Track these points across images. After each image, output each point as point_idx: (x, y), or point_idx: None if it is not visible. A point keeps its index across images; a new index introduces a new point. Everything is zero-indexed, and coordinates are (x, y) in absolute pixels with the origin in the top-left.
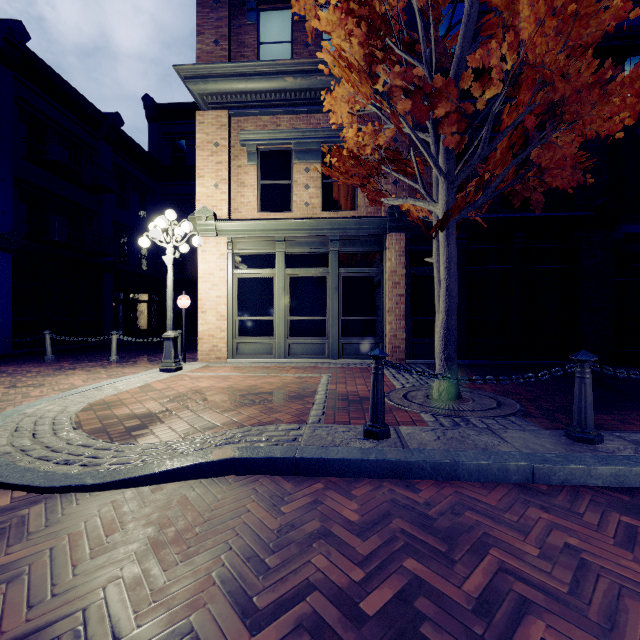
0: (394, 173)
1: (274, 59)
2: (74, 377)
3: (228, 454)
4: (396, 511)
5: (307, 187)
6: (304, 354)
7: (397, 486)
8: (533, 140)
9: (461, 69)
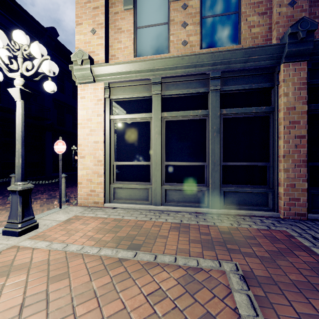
0: None
1: None
2: None
3: None
4: None
5: (184, 24)
6: (181, 201)
7: None
8: None
9: None
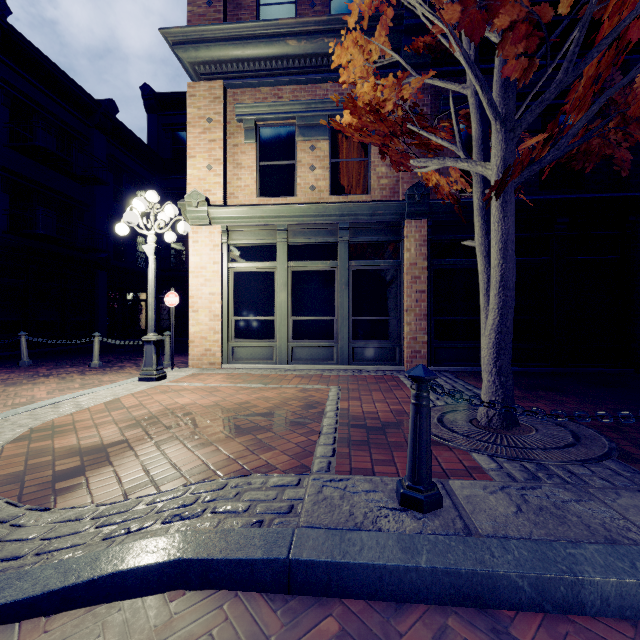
0: (423, 132)
1: (274, 18)
2: (41, 387)
3: (175, 549)
4: None
5: (313, 168)
6: (309, 359)
7: (475, 630)
8: (611, 82)
9: None
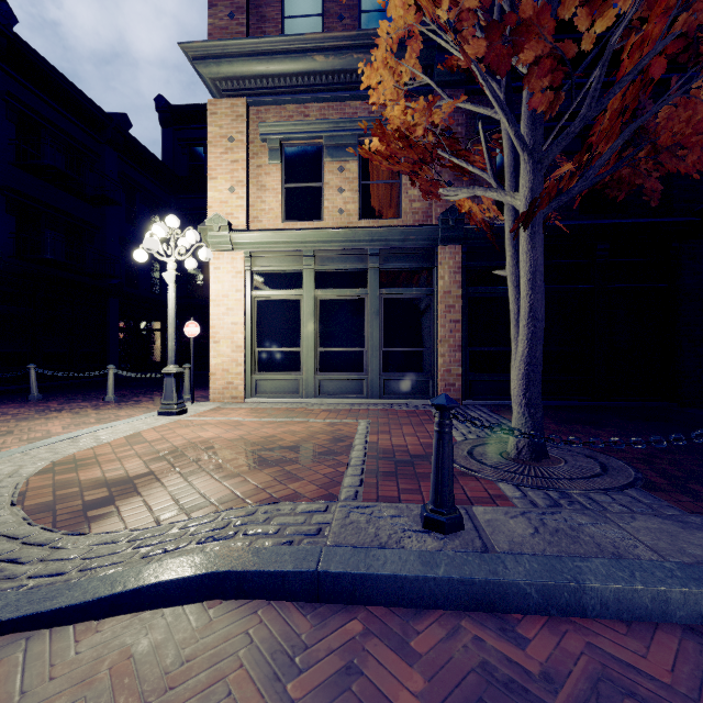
0: (454, 159)
1: (301, 33)
2: (55, 422)
3: (211, 563)
4: (494, 697)
5: (341, 190)
6: (337, 393)
7: (485, 629)
8: (643, 110)
9: (553, 2)
